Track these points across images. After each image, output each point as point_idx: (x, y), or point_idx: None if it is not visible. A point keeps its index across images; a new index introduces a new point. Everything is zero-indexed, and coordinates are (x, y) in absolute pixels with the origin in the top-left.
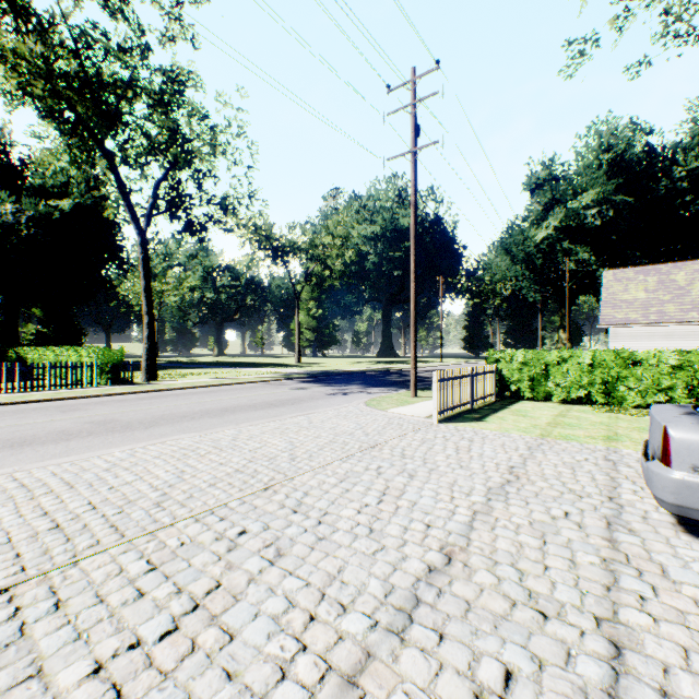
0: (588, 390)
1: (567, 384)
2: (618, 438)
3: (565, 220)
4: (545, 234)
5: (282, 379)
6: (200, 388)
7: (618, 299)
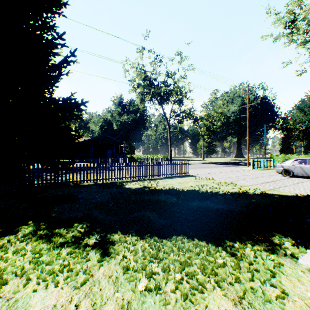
0: None
1: None
2: None
3: None
4: None
5: (206, 163)
6: None
7: None
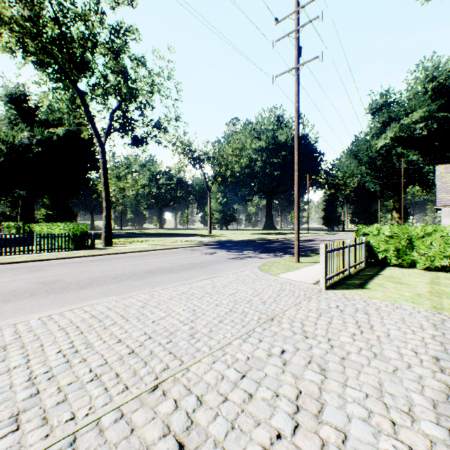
0: None
1: (431, 254)
2: None
3: (398, 132)
4: (383, 143)
5: (197, 246)
6: (138, 252)
7: None
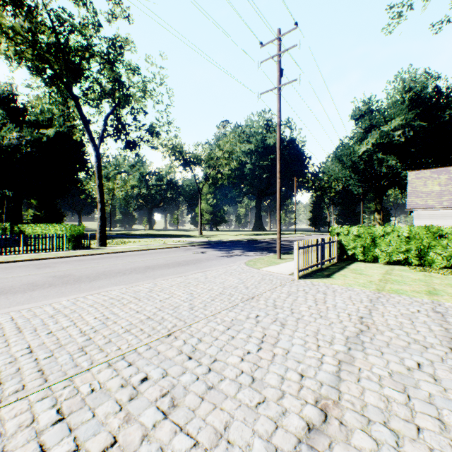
0: (405, 255)
1: (390, 251)
2: (437, 293)
3: (379, 138)
4: (365, 148)
5: (189, 246)
6: (133, 251)
7: (420, 191)
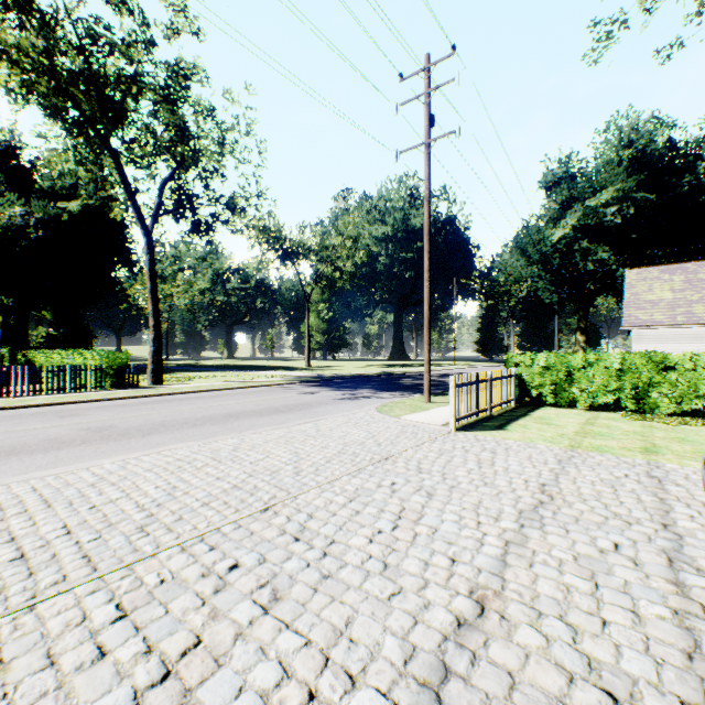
0: (616, 396)
1: (593, 390)
2: (658, 450)
3: (583, 218)
4: (562, 233)
5: (290, 383)
6: (206, 392)
7: (642, 300)
